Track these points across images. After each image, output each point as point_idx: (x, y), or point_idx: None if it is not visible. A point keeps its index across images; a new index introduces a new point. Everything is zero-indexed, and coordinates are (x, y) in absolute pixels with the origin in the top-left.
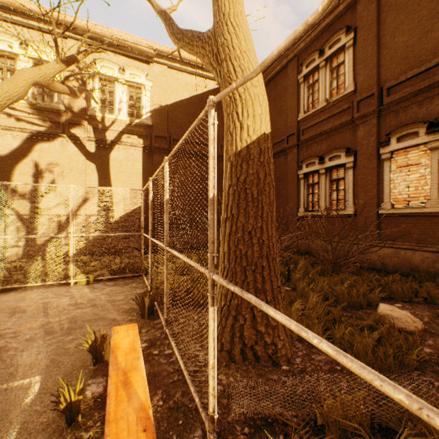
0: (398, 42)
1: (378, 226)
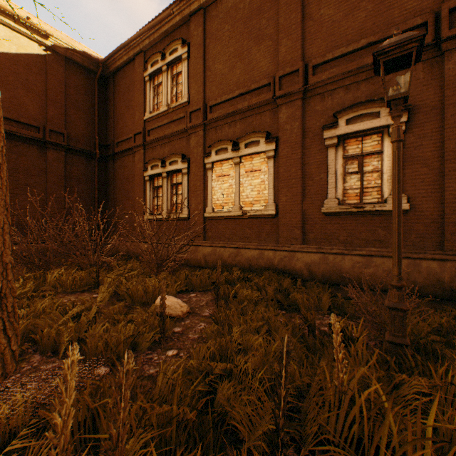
0: (217, 68)
1: (205, 228)
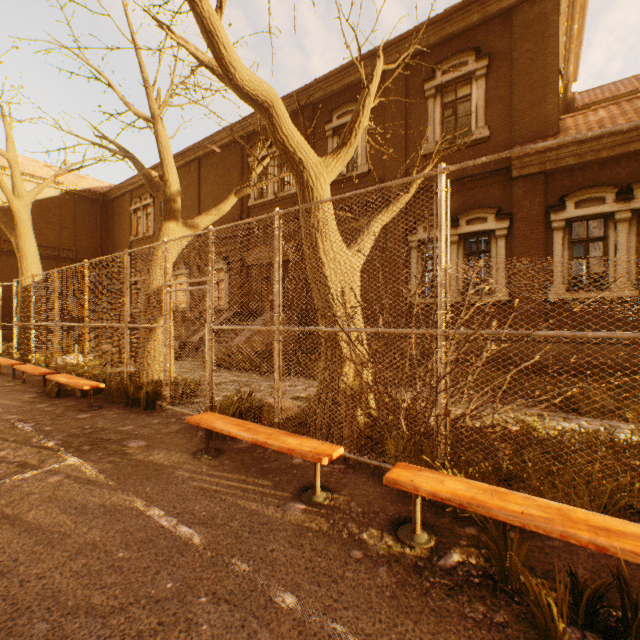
0: None
1: None
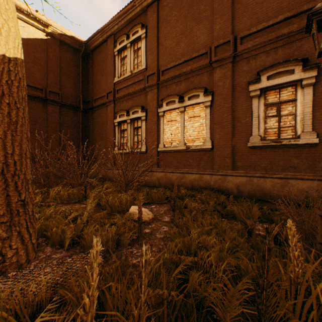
0: (167, 43)
1: (158, 158)
